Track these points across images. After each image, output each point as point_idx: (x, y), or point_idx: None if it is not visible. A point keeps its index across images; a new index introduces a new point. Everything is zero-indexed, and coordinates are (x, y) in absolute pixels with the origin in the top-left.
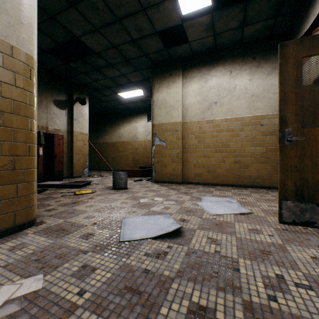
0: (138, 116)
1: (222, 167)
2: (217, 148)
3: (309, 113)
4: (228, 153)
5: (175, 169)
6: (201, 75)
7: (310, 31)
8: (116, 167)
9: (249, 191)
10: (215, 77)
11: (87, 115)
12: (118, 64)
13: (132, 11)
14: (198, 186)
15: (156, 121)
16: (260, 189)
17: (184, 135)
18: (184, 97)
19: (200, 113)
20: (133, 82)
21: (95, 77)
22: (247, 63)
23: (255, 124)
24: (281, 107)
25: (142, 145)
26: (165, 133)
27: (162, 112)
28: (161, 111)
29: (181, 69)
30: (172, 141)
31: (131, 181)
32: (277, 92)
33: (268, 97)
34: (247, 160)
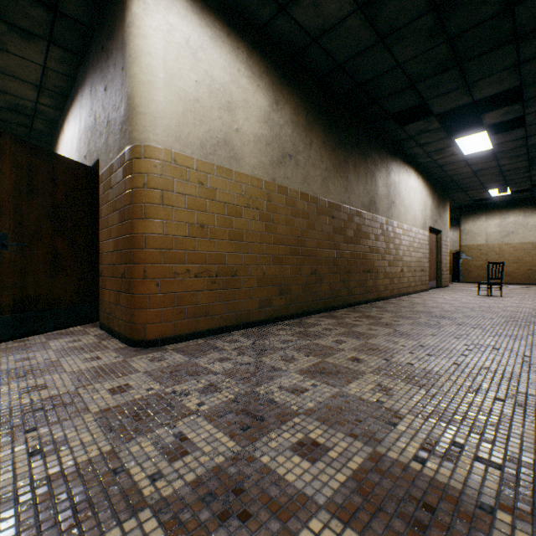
0: None
1: (517, 273)
2: (513, 261)
3: None
4: (522, 264)
5: (479, 274)
6: (500, 214)
7: None
8: None
9: None
10: (511, 216)
11: None
12: None
13: (463, 198)
14: None
15: (462, 243)
16: None
17: (486, 252)
18: (486, 228)
19: (499, 239)
20: None
21: None
22: None
23: None
24: None
25: None
26: (470, 251)
27: (468, 237)
28: (467, 237)
29: (484, 210)
30: (476, 256)
31: None
32: None
33: None
34: None
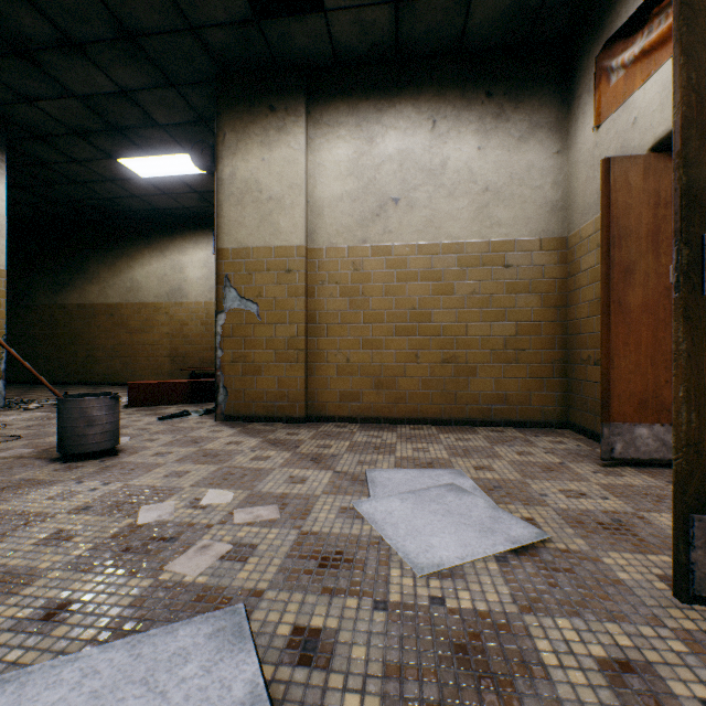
0: (188, 237)
1: (413, 373)
2: (400, 324)
3: (643, 230)
4: (428, 336)
5: (287, 380)
6: (358, 122)
7: (644, 12)
8: (121, 376)
9: (484, 438)
10: (394, 131)
11: (1, 211)
12: (101, 45)
13: None
14: (351, 429)
15: (229, 241)
16: (506, 430)
17: (312, 284)
18: (312, 179)
19: (354, 227)
20: (162, 127)
21: (23, 82)
22: (475, 104)
23: (493, 264)
24: (689, 149)
25: (199, 316)
26: (256, 276)
27: (248, 215)
28: (245, 212)
29: (302, 95)
30: (276, 300)
31: (150, 419)
32: (541, 187)
33: (523, 197)
34: (473, 356)
